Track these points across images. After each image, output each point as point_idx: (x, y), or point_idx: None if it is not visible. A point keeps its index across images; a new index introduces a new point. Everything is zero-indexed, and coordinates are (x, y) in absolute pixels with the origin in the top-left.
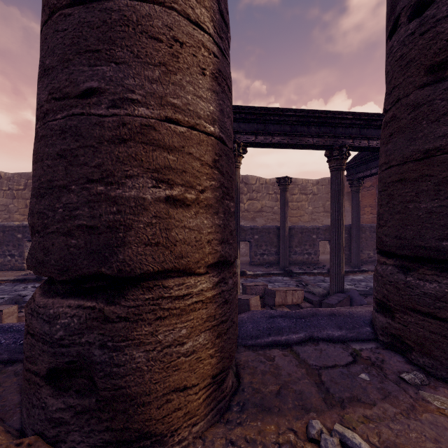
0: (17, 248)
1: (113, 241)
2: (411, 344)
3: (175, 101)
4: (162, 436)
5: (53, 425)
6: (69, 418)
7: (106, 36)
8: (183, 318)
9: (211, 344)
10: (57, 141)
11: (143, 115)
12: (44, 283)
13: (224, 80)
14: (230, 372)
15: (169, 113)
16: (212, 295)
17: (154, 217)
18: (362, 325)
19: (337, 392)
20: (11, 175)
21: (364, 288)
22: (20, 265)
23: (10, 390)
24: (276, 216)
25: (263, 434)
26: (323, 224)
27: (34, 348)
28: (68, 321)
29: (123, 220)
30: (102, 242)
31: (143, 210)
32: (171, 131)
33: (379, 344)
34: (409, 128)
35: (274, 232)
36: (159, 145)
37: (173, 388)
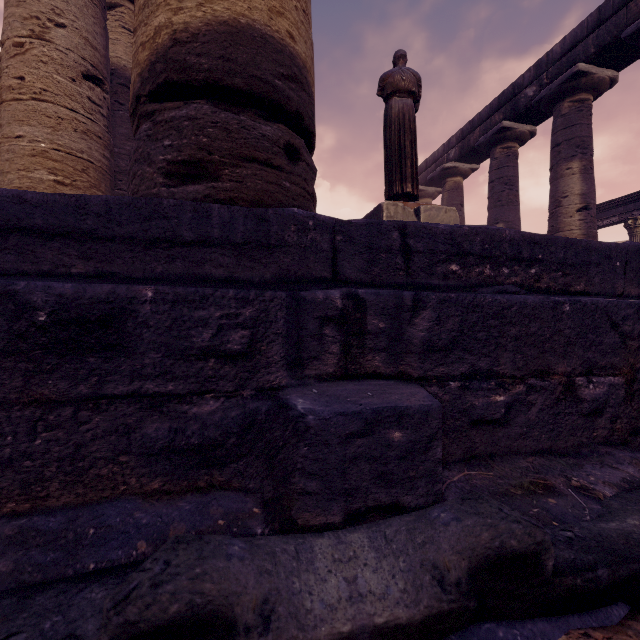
0: None
1: None
2: None
3: None
4: None
5: None
6: None
7: None
8: None
9: None
10: None
11: None
12: None
13: None
14: None
15: None
16: None
17: None
18: None
19: None
20: None
21: None
22: None
23: None
24: None
25: None
26: None
27: None
28: None
29: None
30: None
31: None
32: None
33: None
34: None
35: None
36: None
37: None
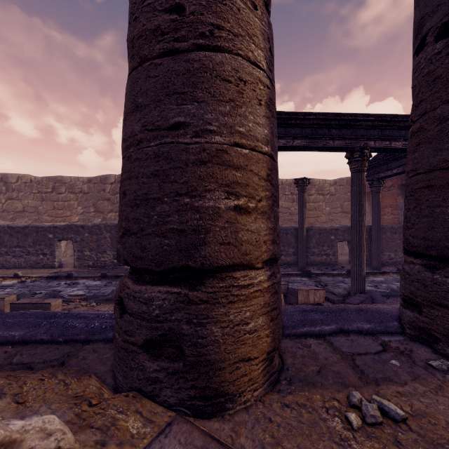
0: (49, 247)
1: (196, 241)
2: (438, 335)
3: (241, 129)
4: (232, 395)
5: (150, 383)
6: (163, 378)
7: (190, 81)
8: (247, 303)
9: (267, 326)
10: (151, 164)
11: (218, 142)
12: (131, 274)
13: (273, 106)
14: (275, 353)
15: (236, 139)
16: (267, 286)
17: (226, 222)
18: (389, 320)
19: (370, 373)
20: (40, 179)
21: (385, 289)
22: (51, 263)
23: (95, 362)
24: (293, 217)
25: (311, 401)
26: (341, 225)
27: (132, 324)
28: (161, 303)
29: (204, 224)
30: (189, 242)
31: (218, 217)
32: (238, 154)
33: (407, 336)
34: (436, 139)
35: (291, 233)
36: (230, 165)
37: (241, 358)
